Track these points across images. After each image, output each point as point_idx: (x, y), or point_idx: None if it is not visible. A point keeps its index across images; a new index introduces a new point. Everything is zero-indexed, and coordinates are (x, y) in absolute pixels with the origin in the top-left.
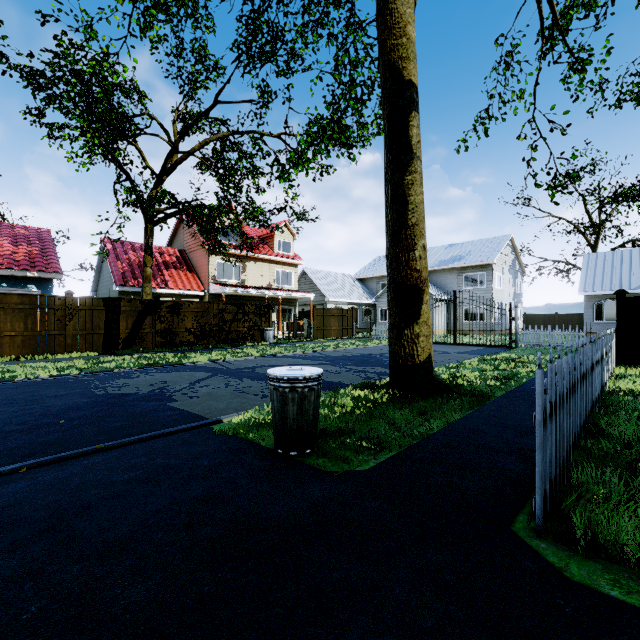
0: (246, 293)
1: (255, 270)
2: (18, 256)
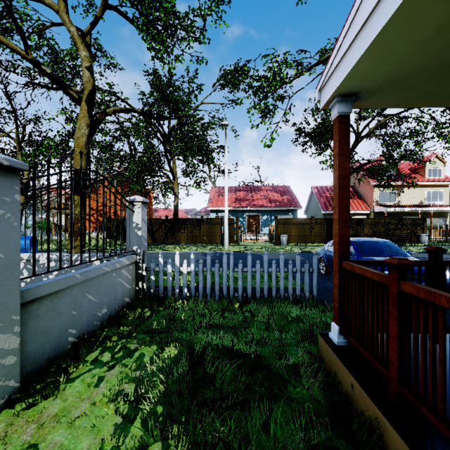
0: (402, 210)
1: (408, 193)
2: (284, 201)
